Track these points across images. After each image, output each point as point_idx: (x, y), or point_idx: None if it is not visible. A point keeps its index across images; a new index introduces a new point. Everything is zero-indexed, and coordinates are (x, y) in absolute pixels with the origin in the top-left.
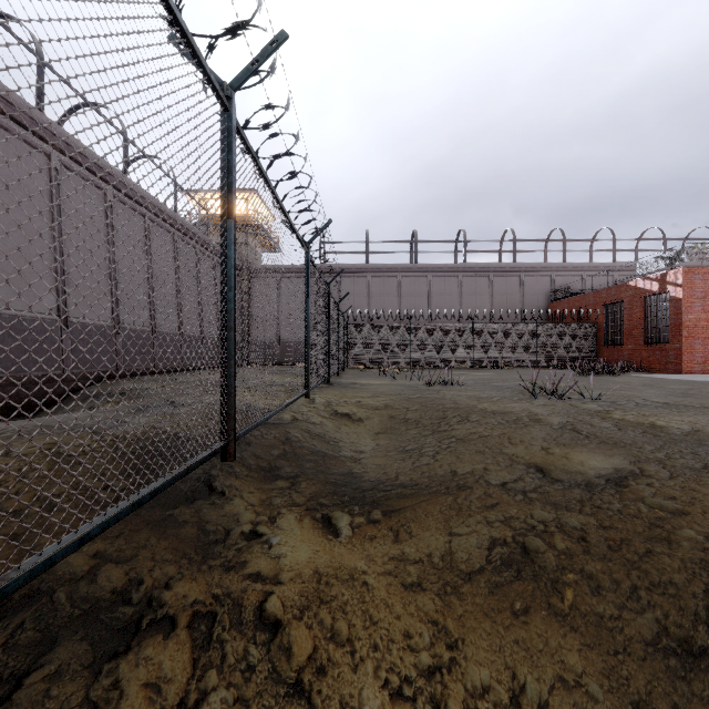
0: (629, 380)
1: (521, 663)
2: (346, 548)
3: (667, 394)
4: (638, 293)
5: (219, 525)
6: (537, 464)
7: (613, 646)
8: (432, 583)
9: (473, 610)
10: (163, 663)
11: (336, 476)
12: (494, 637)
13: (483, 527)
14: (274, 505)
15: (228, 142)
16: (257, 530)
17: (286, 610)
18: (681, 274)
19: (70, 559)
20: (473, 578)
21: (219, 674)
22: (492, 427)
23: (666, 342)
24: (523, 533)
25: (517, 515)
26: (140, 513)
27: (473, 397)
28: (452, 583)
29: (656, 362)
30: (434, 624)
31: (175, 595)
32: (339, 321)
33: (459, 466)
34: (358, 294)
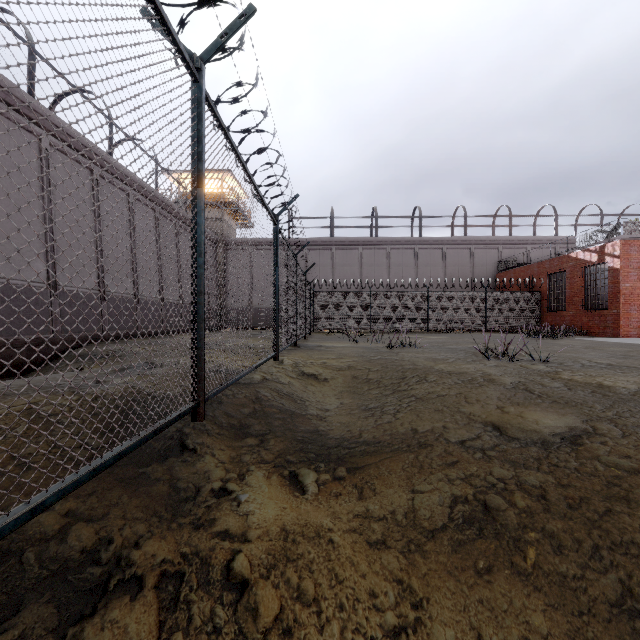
0: (572, 343)
1: (486, 623)
2: (312, 506)
3: (609, 356)
4: (579, 263)
5: (190, 483)
6: (494, 423)
7: (577, 607)
8: (396, 540)
9: (437, 569)
10: (129, 626)
11: (302, 434)
12: (458, 597)
13: (445, 485)
14: (243, 462)
15: (198, 112)
16: (226, 487)
17: (253, 569)
18: (619, 246)
19: (41, 519)
20: (436, 536)
21: (185, 637)
22: (449, 386)
23: (604, 309)
24: (484, 491)
25: (477, 473)
26: (113, 471)
27: (430, 358)
28: (416, 540)
29: (595, 327)
30: (399, 583)
31: (144, 554)
32: (306, 289)
33: (419, 425)
34: (323, 264)
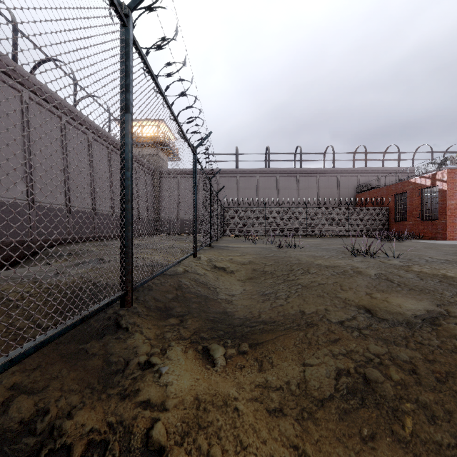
0: (414, 244)
1: None
2: (220, 377)
3: (444, 254)
4: (417, 186)
5: (121, 357)
6: (365, 306)
7: None
8: (291, 409)
9: (327, 436)
10: None
11: (214, 315)
12: None
13: (330, 359)
14: (165, 339)
15: (126, 51)
16: (151, 360)
17: (169, 437)
18: (446, 173)
19: None
20: (325, 405)
21: None
22: (327, 277)
23: (435, 219)
24: (363, 365)
25: (357, 349)
26: (58, 347)
27: (310, 255)
28: (308, 409)
29: (429, 233)
30: (295, 449)
31: (74, 424)
32: (218, 205)
33: (306, 308)
34: (230, 188)
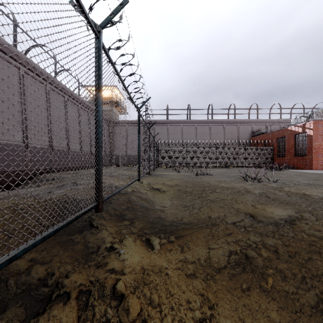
0: (289, 173)
1: (247, 317)
2: (157, 256)
3: (308, 179)
4: (292, 132)
5: (95, 244)
6: (250, 213)
7: (294, 308)
8: (200, 274)
9: (221, 288)
10: (62, 318)
11: (152, 219)
12: (233, 303)
13: (225, 245)
14: (122, 233)
15: (99, 54)
16: (113, 246)
17: (127, 289)
18: (312, 124)
19: (17, 263)
20: (221, 271)
21: None
22: (227, 195)
23: (305, 155)
24: (245, 248)
25: (242, 239)
26: (55, 238)
27: (217, 180)
28: (210, 274)
29: (300, 165)
30: (202, 296)
31: (70, 281)
32: (154, 146)
33: (212, 214)
34: (163, 133)
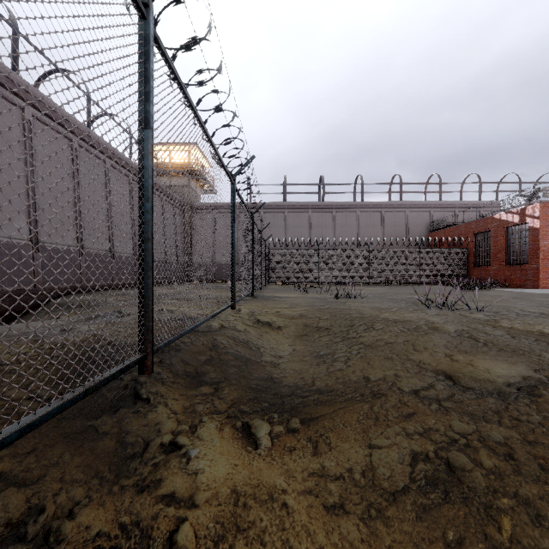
0: (500, 294)
1: None
2: (265, 462)
3: (538, 306)
4: (502, 224)
5: (139, 437)
6: (445, 371)
7: None
8: (355, 504)
9: (402, 541)
10: None
11: (257, 382)
12: None
13: (403, 440)
14: (196, 413)
15: (146, 50)
16: (177, 441)
17: (198, 543)
18: (538, 208)
19: None
20: (398, 500)
21: None
22: (396, 334)
23: (525, 264)
24: (445, 447)
25: (437, 427)
26: (59, 425)
27: (375, 308)
28: (376, 505)
29: (517, 280)
30: None
31: (77, 527)
32: (262, 246)
33: (371, 373)
34: (277, 225)
